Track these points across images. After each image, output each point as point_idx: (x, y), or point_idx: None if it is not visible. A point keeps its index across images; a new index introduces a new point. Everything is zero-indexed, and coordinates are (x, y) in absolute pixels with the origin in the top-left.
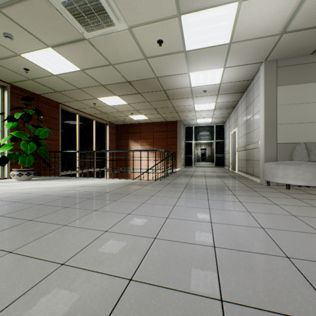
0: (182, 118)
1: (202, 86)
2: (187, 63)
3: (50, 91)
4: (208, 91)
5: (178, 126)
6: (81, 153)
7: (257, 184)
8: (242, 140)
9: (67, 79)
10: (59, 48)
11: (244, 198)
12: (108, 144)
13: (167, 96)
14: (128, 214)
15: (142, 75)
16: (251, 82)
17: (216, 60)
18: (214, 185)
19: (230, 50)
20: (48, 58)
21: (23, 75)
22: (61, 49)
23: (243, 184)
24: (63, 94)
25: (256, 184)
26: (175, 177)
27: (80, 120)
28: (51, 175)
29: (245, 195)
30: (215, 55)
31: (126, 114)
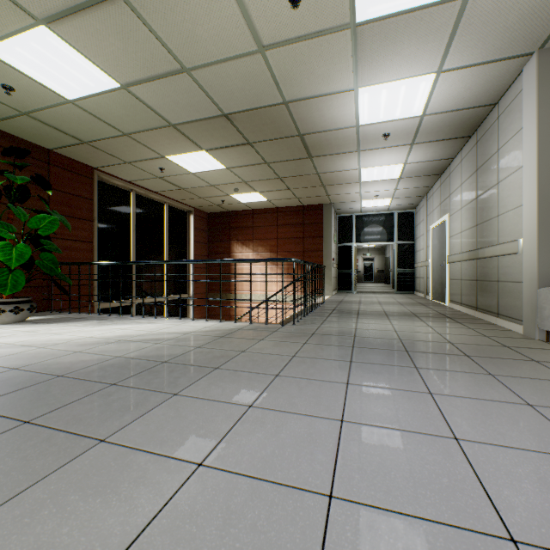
0: (334, 199)
1: (381, 124)
2: (356, 61)
3: (70, 142)
4: (392, 135)
5: (326, 214)
6: (140, 266)
7: (520, 337)
8: (464, 240)
9: (98, 112)
10: (63, 26)
11: (527, 387)
12: (193, 249)
13: (306, 148)
14: (195, 468)
15: (254, 97)
16: (490, 111)
17: (423, 52)
18: (419, 339)
19: (463, 18)
20: (45, 56)
21: (6, 103)
22: (69, 29)
23: (487, 339)
24: (98, 148)
25: (519, 339)
26: (322, 315)
27: (137, 203)
28: (76, 310)
29: (520, 375)
30: (422, 35)
31: (225, 191)
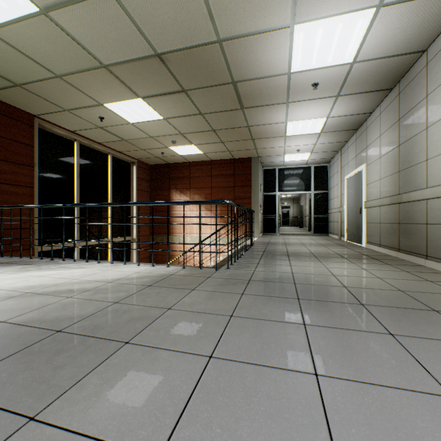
0: (261, 153)
1: (312, 71)
2: None
3: (1, 84)
4: (321, 85)
5: (254, 166)
6: (84, 211)
7: None
8: (384, 186)
9: (22, 46)
10: None
11: None
12: (136, 197)
13: (239, 98)
14: None
15: (187, 32)
16: (417, 60)
17: None
18: (365, 287)
19: None
20: None
21: None
22: None
23: (434, 284)
24: (33, 93)
25: None
26: (255, 257)
27: (81, 152)
28: (14, 253)
29: None
30: None
31: (164, 143)
